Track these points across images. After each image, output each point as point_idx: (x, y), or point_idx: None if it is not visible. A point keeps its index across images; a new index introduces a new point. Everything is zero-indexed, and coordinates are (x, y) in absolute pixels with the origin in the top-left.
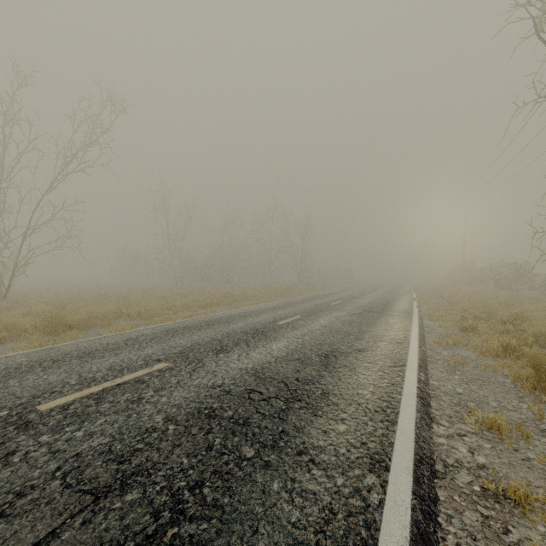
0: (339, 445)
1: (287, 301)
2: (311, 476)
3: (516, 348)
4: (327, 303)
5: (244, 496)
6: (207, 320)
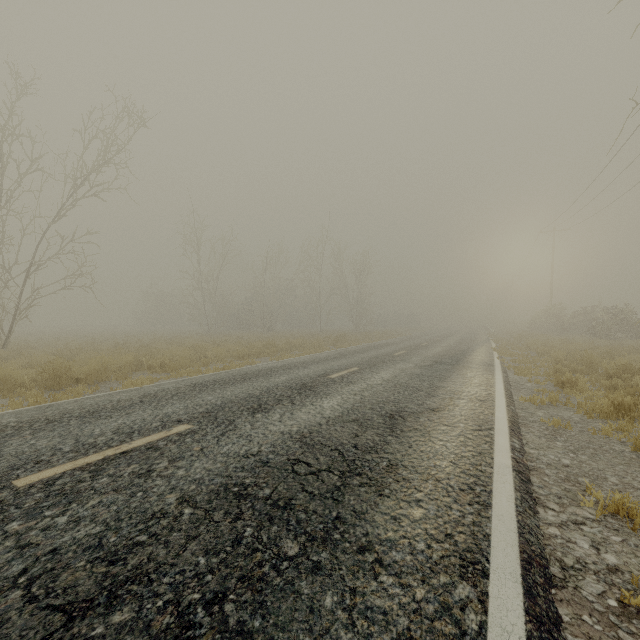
0: (416, 538)
1: (340, 351)
2: (379, 585)
3: (631, 407)
4: (389, 353)
5: (283, 617)
6: (244, 373)
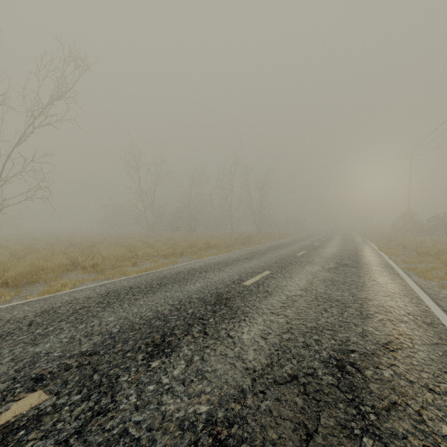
0: None
1: (249, 251)
2: None
3: None
4: (291, 253)
5: None
6: (162, 276)
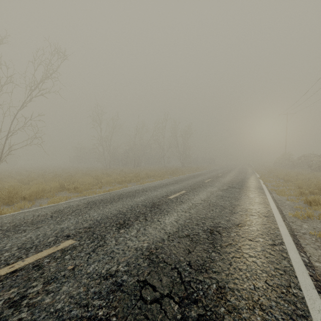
0: None
1: (174, 179)
2: None
3: None
4: (201, 180)
5: None
6: (119, 194)
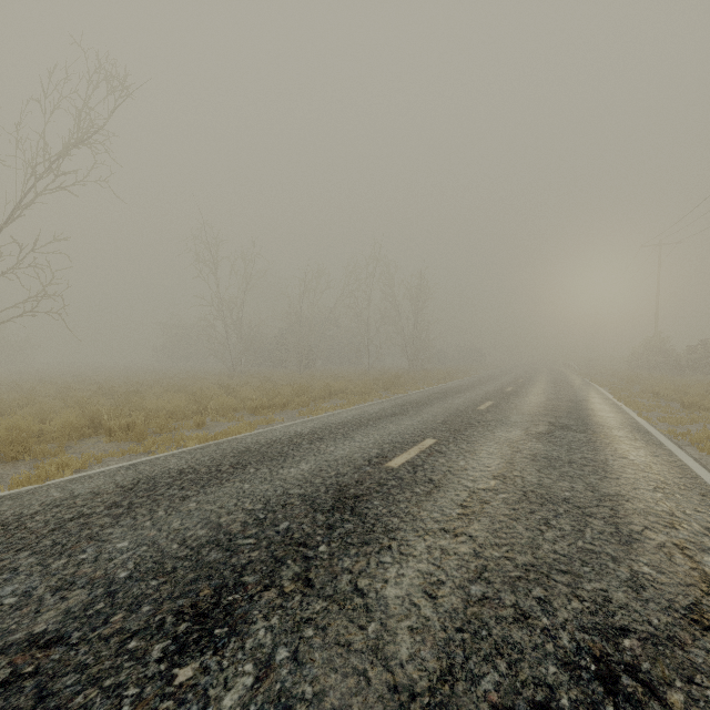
0: None
1: (397, 401)
2: None
3: None
4: (469, 406)
5: None
6: (243, 448)
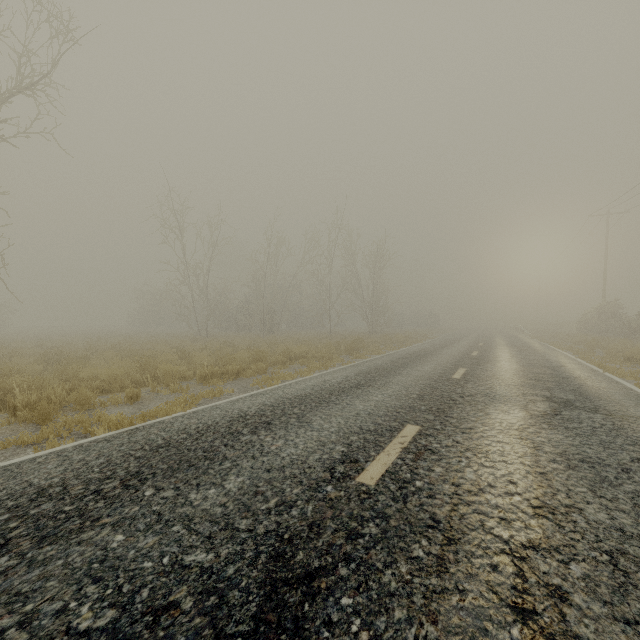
0: None
1: (361, 368)
2: None
3: None
4: (442, 374)
5: None
6: (160, 441)
